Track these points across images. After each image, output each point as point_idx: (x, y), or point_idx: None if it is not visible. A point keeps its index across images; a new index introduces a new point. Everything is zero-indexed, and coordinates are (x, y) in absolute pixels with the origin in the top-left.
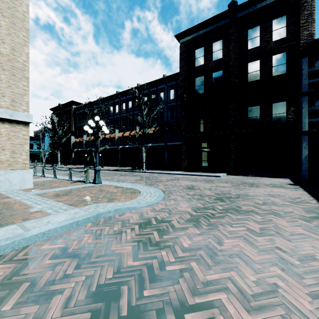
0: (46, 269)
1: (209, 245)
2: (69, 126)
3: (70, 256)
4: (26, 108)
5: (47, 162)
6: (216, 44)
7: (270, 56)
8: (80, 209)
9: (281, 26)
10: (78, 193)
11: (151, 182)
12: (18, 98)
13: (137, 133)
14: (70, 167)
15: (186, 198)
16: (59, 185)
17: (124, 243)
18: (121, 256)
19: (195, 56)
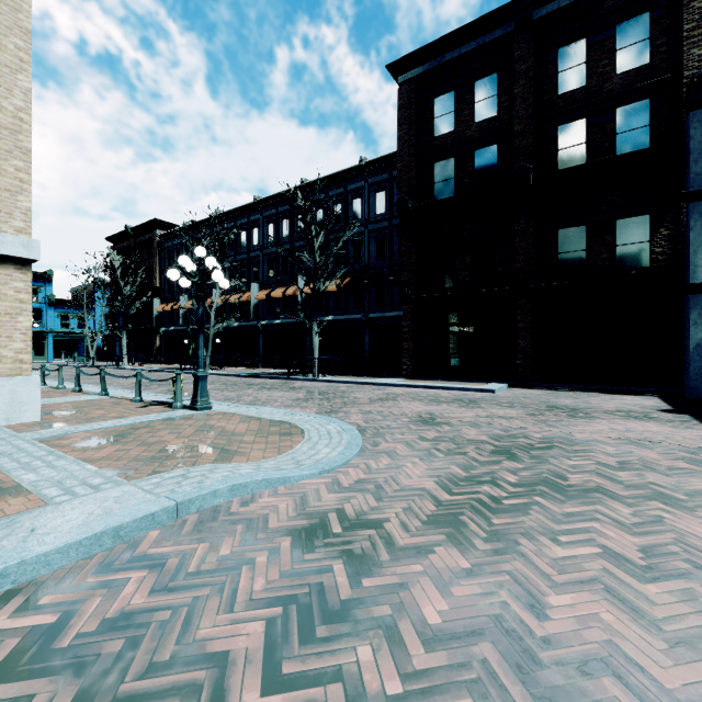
0: None
1: (504, 619)
2: (149, 277)
3: (56, 670)
4: (24, 226)
5: (101, 358)
6: (482, 84)
7: (611, 108)
8: (136, 486)
9: (638, 39)
10: (146, 435)
11: (332, 406)
12: (3, 200)
13: (301, 290)
14: (138, 370)
15: (419, 448)
16: (106, 414)
17: (244, 608)
18: (225, 667)
19: (433, 113)
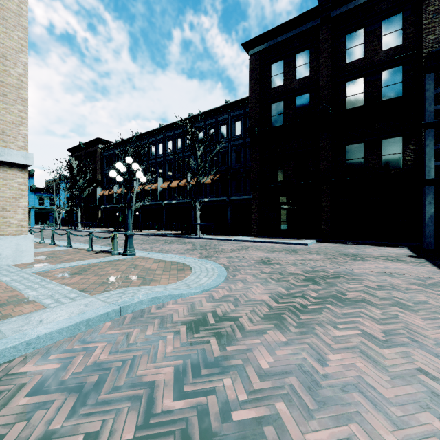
0: (15, 418)
1: (303, 366)
2: (94, 174)
3: (64, 389)
4: (23, 145)
5: (64, 224)
6: (300, 56)
7: (379, 71)
8: (96, 298)
9: (395, 29)
10: (98, 270)
11: (208, 253)
12: (11, 129)
13: (189, 182)
14: (91, 231)
15: (260, 278)
16: (72, 258)
17: (161, 361)
18: (153, 388)
19: (270, 73)
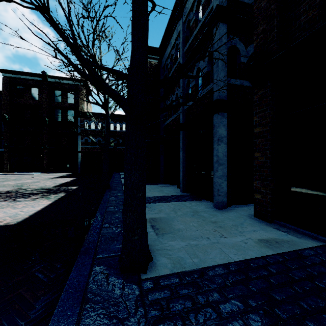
0: None
1: None
2: None
3: None
4: None
5: None
6: (34, 89)
7: (66, 110)
8: None
9: (72, 97)
10: None
11: None
12: None
13: None
14: None
15: None
16: None
17: None
18: None
19: (17, 90)
